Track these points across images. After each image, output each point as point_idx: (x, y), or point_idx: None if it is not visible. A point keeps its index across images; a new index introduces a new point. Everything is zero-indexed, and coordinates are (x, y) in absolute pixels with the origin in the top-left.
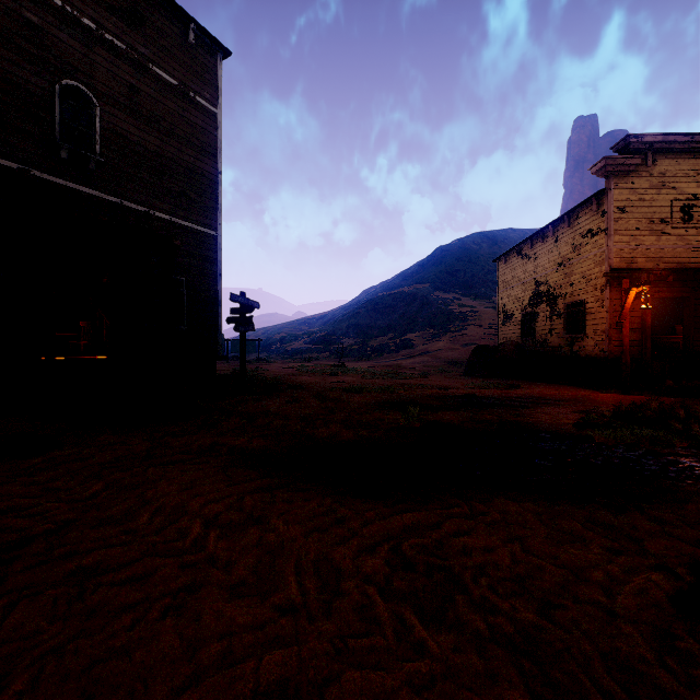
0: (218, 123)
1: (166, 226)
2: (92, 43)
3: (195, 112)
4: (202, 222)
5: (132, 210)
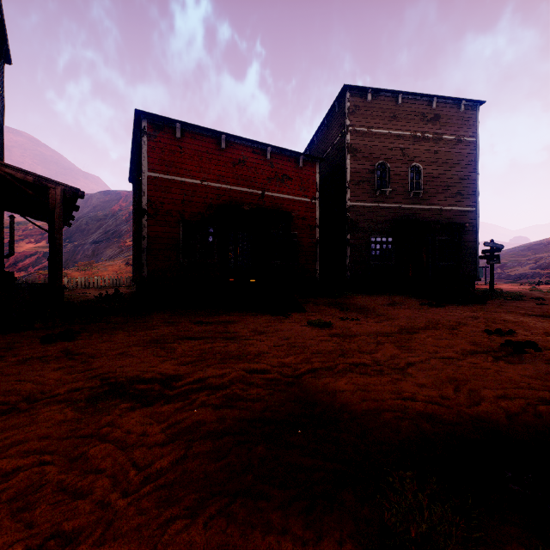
0: (476, 146)
1: (449, 213)
2: (420, 142)
3: (463, 147)
4: (467, 205)
5: (435, 209)
